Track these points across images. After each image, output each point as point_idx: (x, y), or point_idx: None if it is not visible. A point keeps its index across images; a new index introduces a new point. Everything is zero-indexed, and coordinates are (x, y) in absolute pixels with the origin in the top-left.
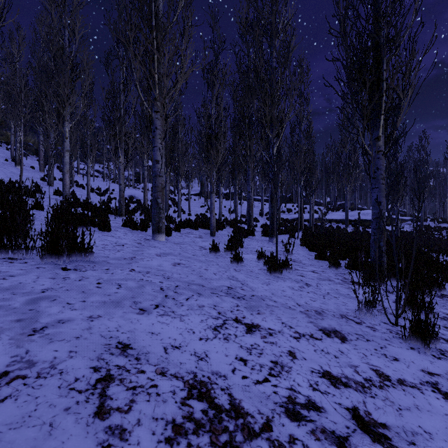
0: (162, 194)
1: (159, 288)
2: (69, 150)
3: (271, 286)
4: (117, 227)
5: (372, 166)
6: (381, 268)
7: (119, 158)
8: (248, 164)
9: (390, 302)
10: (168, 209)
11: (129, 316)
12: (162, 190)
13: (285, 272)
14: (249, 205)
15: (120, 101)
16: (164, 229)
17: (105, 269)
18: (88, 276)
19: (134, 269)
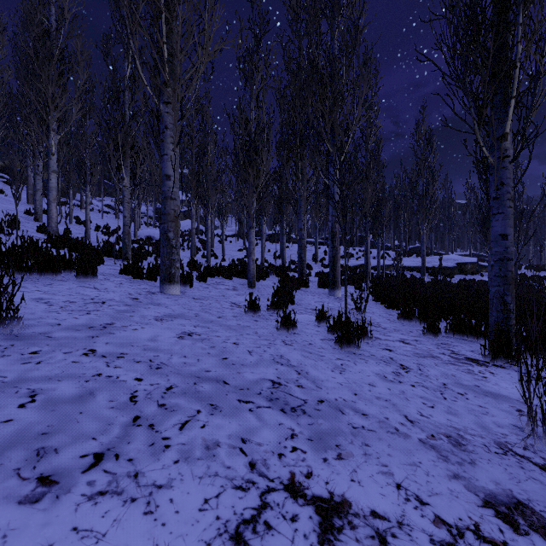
0: (176, 226)
1: (127, 395)
2: (57, 170)
3: (348, 375)
4: (111, 275)
5: (495, 180)
6: (507, 336)
7: (123, 180)
8: (299, 192)
9: None
10: (195, 253)
11: None
12: (175, 219)
13: (362, 344)
14: (301, 246)
15: (124, 102)
16: (178, 278)
17: (30, 352)
18: None
19: (95, 350)
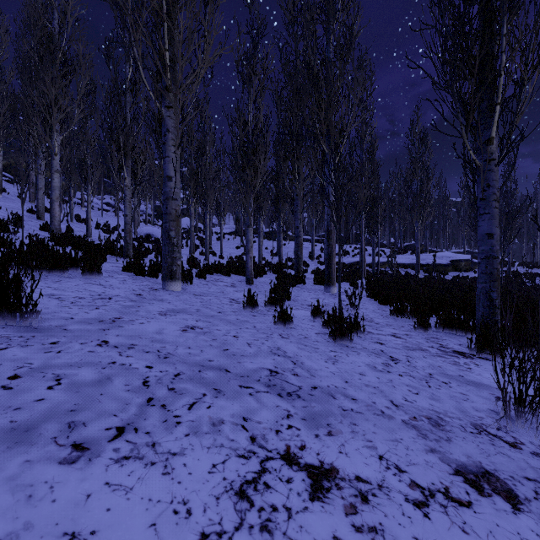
0: (177, 225)
1: (140, 380)
2: (60, 170)
3: (340, 365)
4: (114, 272)
5: (481, 182)
6: None
7: (124, 180)
8: (296, 191)
9: (530, 389)
10: (193, 250)
11: (34, 475)
12: (176, 218)
13: (354, 338)
14: (297, 244)
15: (125, 104)
16: (179, 275)
17: (50, 342)
18: (2, 359)
19: (108, 342)
